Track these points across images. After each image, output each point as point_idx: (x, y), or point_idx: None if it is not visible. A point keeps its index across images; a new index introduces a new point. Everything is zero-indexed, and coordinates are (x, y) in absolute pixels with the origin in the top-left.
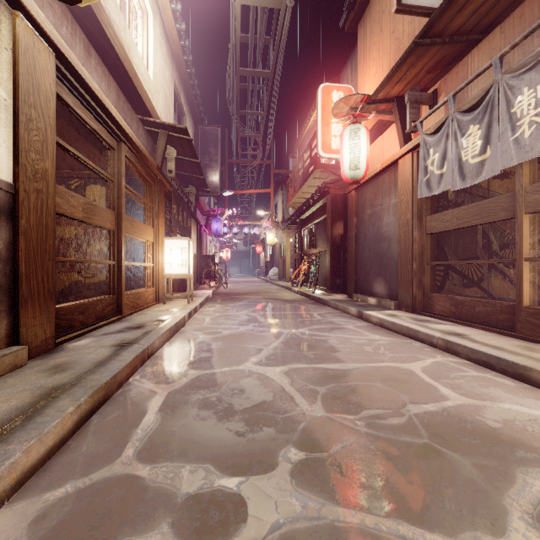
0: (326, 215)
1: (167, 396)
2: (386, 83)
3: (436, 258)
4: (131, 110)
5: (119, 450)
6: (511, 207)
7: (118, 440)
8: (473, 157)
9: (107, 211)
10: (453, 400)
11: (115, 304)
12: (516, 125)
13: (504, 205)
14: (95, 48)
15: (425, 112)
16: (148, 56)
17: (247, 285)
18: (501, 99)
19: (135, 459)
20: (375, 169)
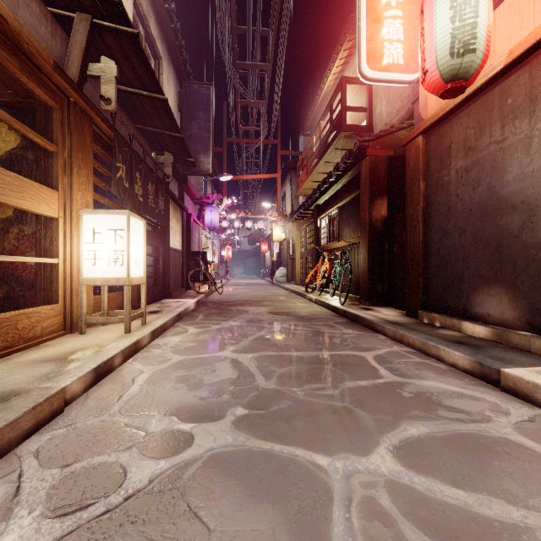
0: (361, 190)
1: None
2: None
3: None
4: None
5: None
6: None
7: None
8: None
9: None
10: None
11: None
12: None
13: None
14: None
15: None
16: None
17: (249, 289)
18: None
19: None
20: (489, 69)
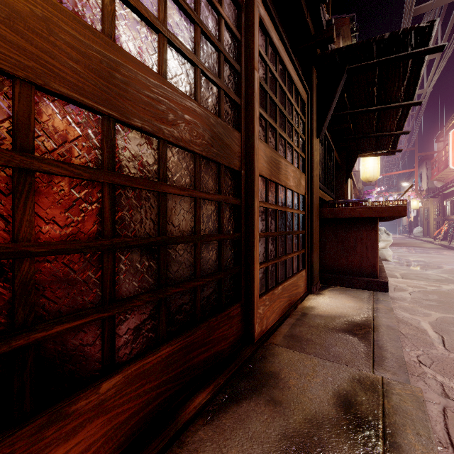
0: None
1: None
2: None
3: None
4: None
5: None
6: None
7: None
8: None
9: None
10: None
11: None
12: None
13: None
14: None
15: None
16: None
17: (393, 240)
18: None
19: None
20: None
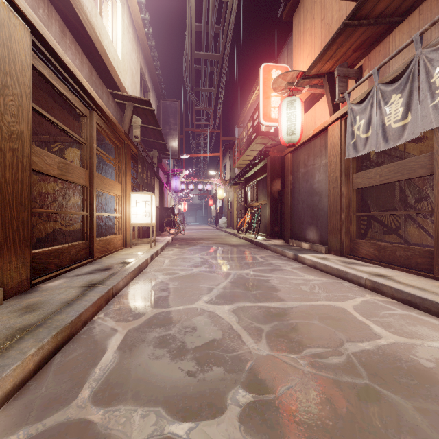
0: (267, 174)
1: (126, 334)
2: (319, 61)
3: (360, 210)
4: (102, 85)
5: (76, 392)
6: (429, 165)
7: (76, 380)
8: (396, 122)
9: (80, 169)
10: (386, 338)
11: (87, 248)
12: (435, 93)
13: (422, 163)
14: (70, 30)
15: (351, 86)
16: (117, 40)
17: (201, 232)
18: (421, 71)
19: (90, 401)
20: (308, 134)
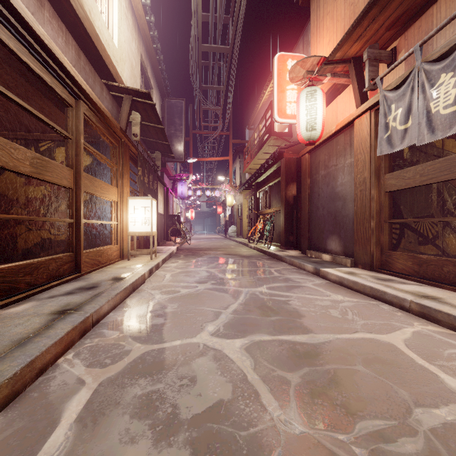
0: (281, 178)
1: (95, 391)
2: (345, 41)
3: (392, 216)
4: (93, 73)
5: None
6: None
7: None
8: (446, 107)
9: (63, 168)
10: None
11: (73, 262)
12: None
13: None
14: (52, 3)
15: (383, 71)
16: (114, 25)
17: (209, 241)
18: None
19: None
20: (330, 131)
